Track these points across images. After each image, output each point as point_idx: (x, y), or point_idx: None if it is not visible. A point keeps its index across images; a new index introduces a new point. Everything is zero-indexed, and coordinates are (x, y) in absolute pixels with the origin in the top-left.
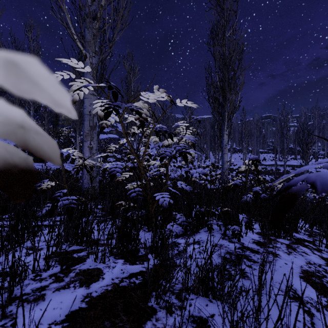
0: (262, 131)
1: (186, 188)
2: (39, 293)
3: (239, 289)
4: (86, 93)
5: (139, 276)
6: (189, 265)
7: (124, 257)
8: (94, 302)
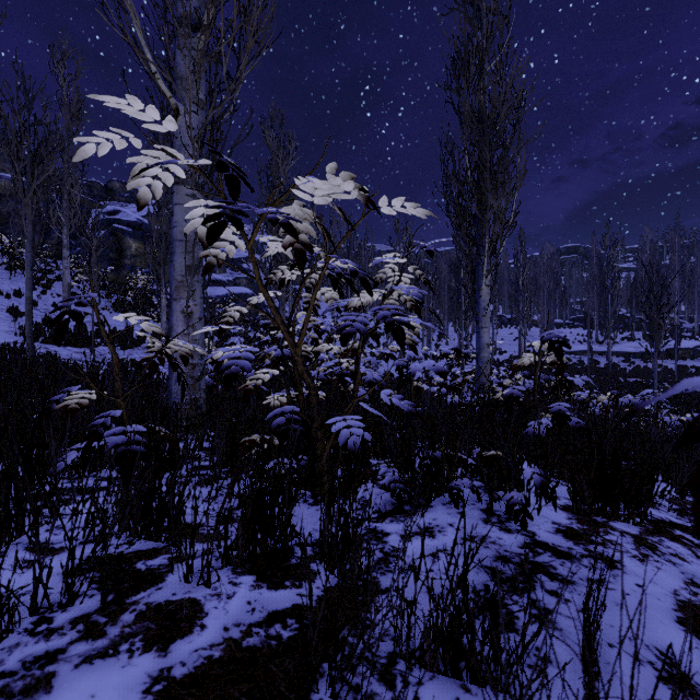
0: (560, 280)
1: (402, 406)
2: (39, 672)
3: (534, 655)
4: (170, 183)
5: (291, 619)
6: (411, 590)
7: (257, 569)
8: (175, 693)
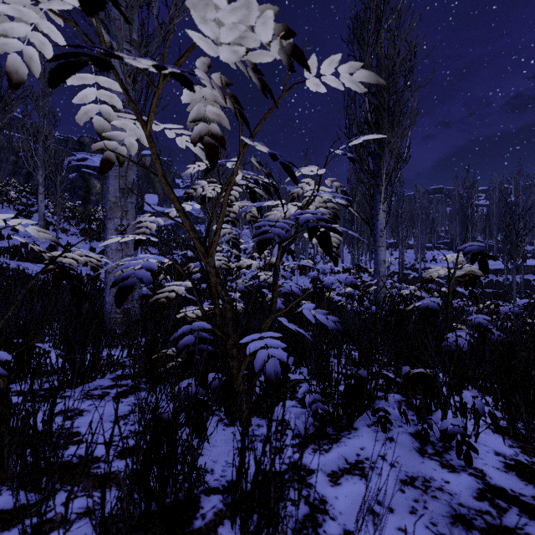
0: (430, 213)
1: (328, 324)
2: None
3: None
4: (49, 55)
5: None
6: None
7: None
8: None
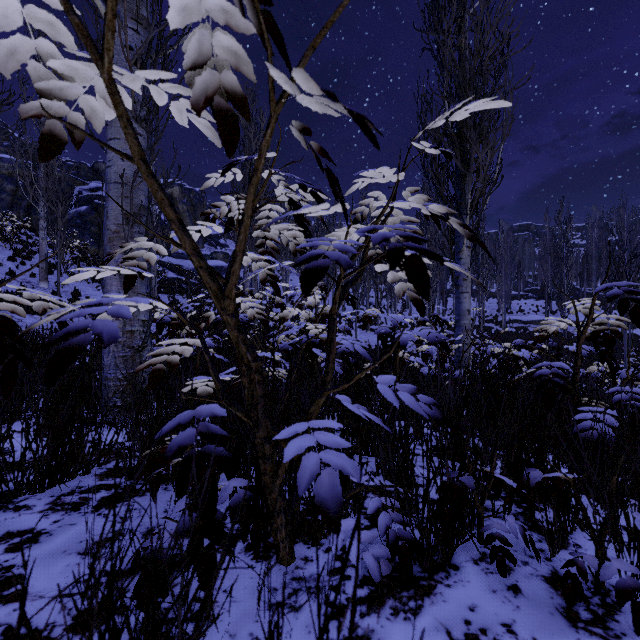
0: (515, 254)
1: (421, 409)
2: None
3: None
4: None
5: None
6: None
7: None
8: None
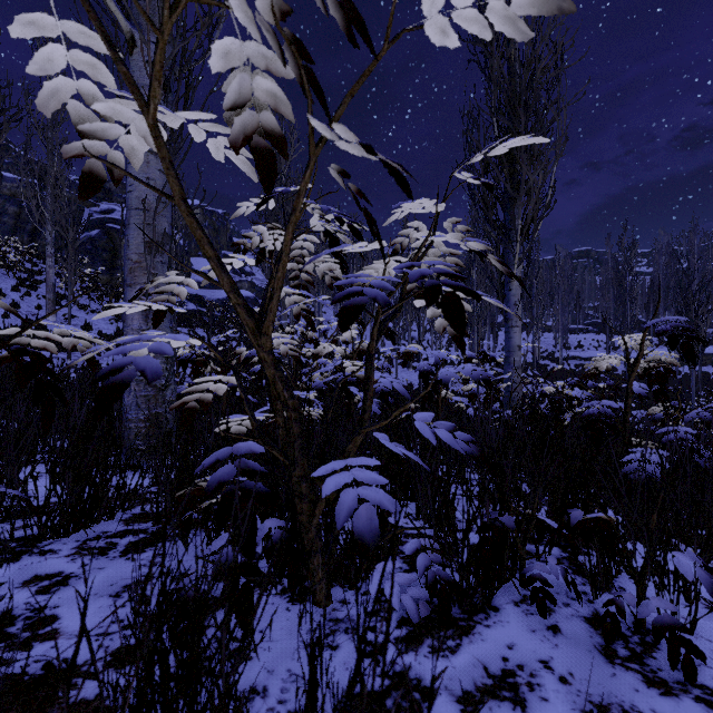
0: (574, 283)
1: (457, 446)
2: None
3: None
4: None
5: None
6: None
7: None
8: None
